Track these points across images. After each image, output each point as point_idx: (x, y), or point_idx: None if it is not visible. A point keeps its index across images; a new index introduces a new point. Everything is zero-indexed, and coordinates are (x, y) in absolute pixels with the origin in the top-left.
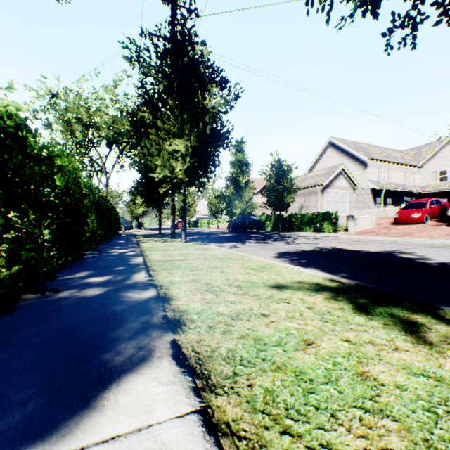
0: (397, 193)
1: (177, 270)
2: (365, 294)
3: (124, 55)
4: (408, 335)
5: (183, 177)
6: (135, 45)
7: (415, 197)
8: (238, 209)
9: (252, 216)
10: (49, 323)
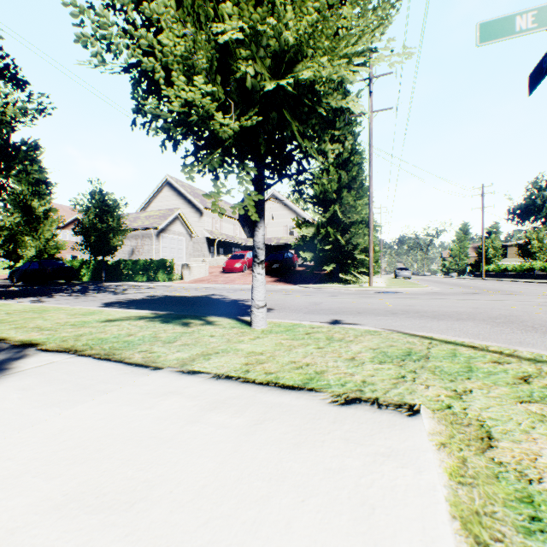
0: (228, 243)
1: None
2: (172, 316)
3: None
4: (183, 326)
5: None
6: None
7: (242, 249)
8: (31, 249)
9: (58, 261)
10: None
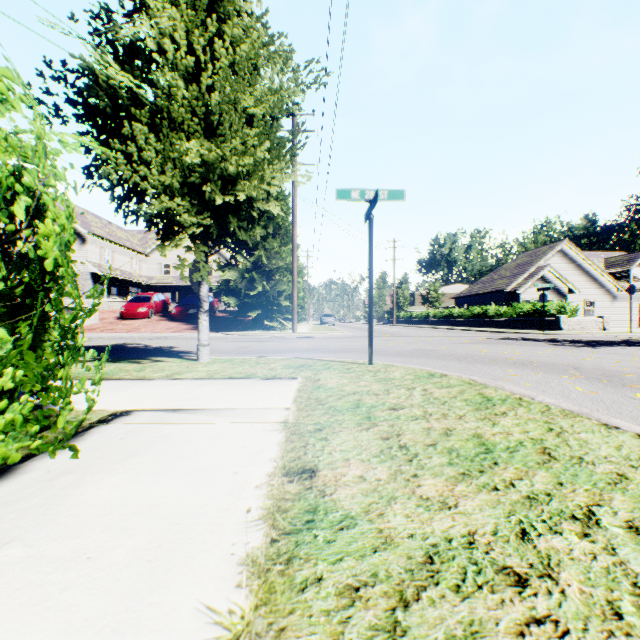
0: (124, 281)
1: None
2: (114, 359)
3: None
4: (136, 363)
5: None
6: None
7: (144, 289)
8: None
9: None
10: None
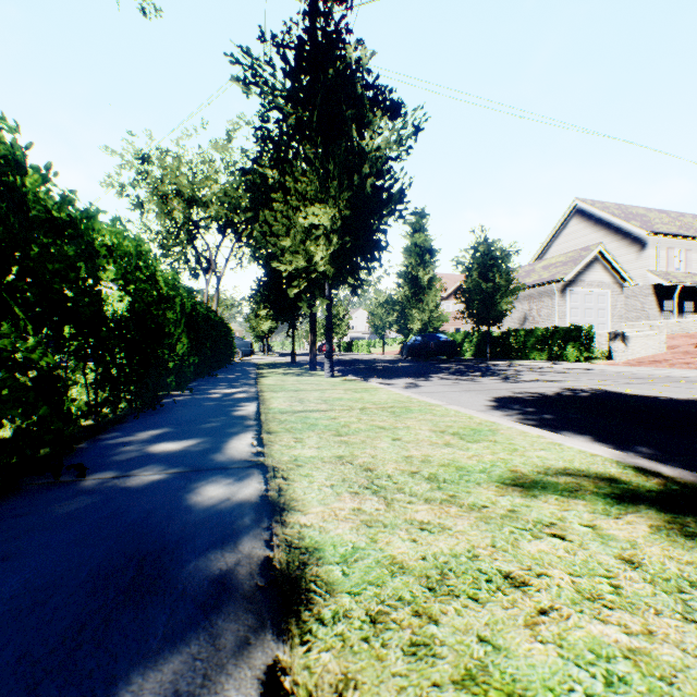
0: None
1: (311, 432)
2: None
3: (233, 76)
4: None
5: (326, 269)
6: (250, 58)
7: None
8: (416, 322)
9: (439, 335)
10: (16, 565)
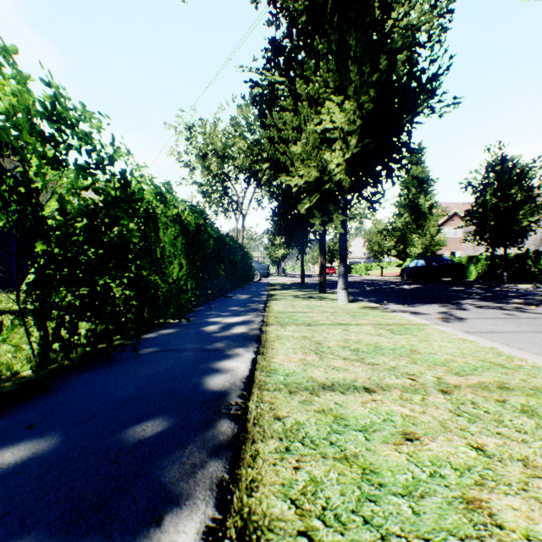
0: None
1: None
2: None
3: None
4: None
5: (342, 180)
6: None
7: None
8: (416, 246)
9: (443, 258)
10: None
